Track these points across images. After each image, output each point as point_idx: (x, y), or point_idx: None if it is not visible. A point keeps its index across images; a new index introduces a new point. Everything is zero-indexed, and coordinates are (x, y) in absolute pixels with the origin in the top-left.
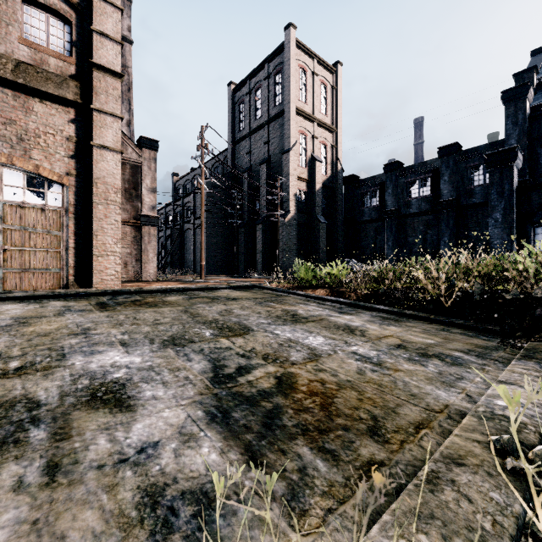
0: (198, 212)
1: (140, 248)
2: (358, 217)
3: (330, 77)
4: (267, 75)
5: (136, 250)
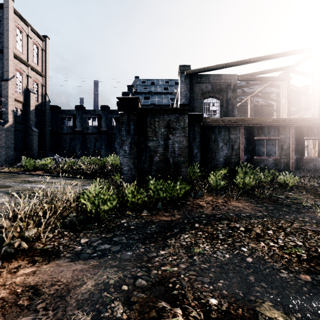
0: None
1: None
2: (60, 130)
3: (41, 42)
4: None
5: None
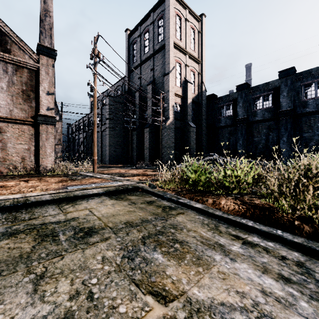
0: (104, 119)
1: (38, 144)
2: (217, 123)
3: (197, 24)
4: (152, 21)
5: (34, 146)
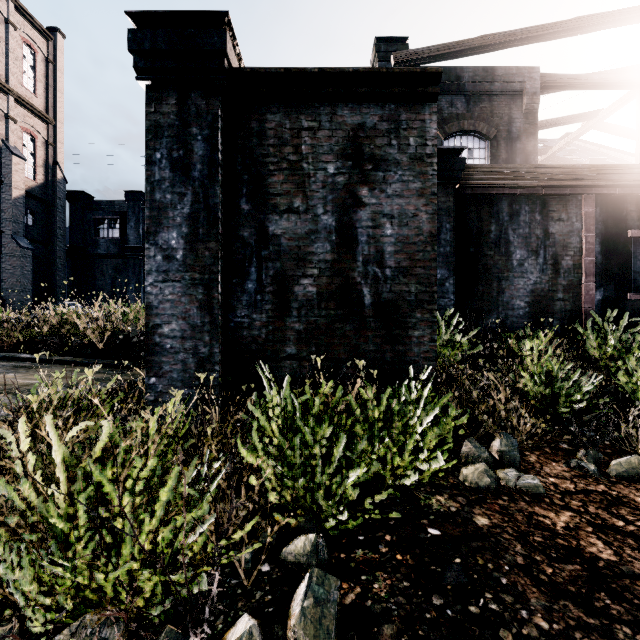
0: None
1: None
2: (91, 248)
3: (43, 43)
4: None
5: None
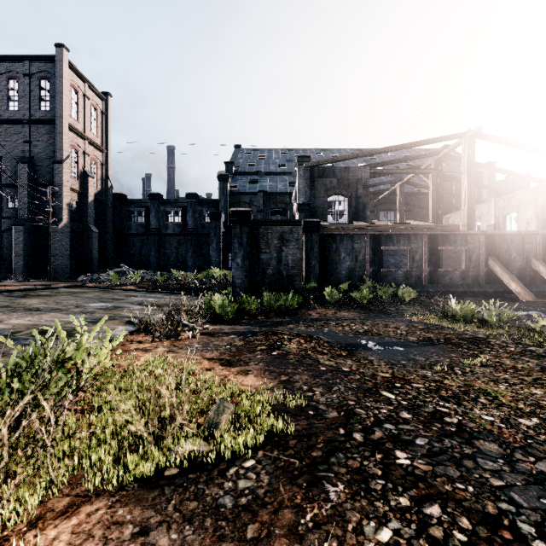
0: None
1: None
2: (127, 229)
3: (101, 103)
4: (28, 73)
5: None
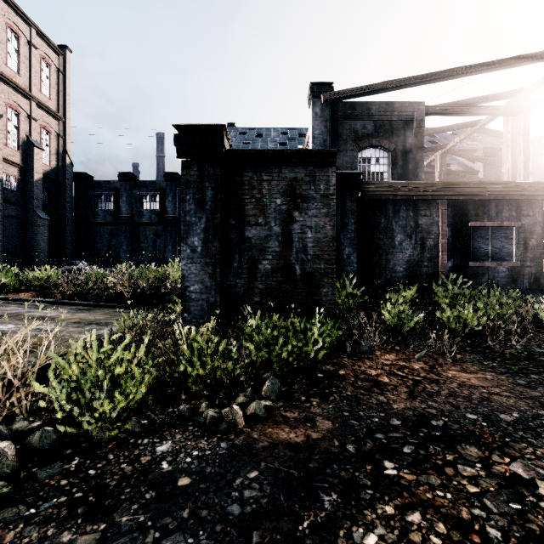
0: None
1: None
2: (92, 217)
3: (56, 58)
4: None
5: None
